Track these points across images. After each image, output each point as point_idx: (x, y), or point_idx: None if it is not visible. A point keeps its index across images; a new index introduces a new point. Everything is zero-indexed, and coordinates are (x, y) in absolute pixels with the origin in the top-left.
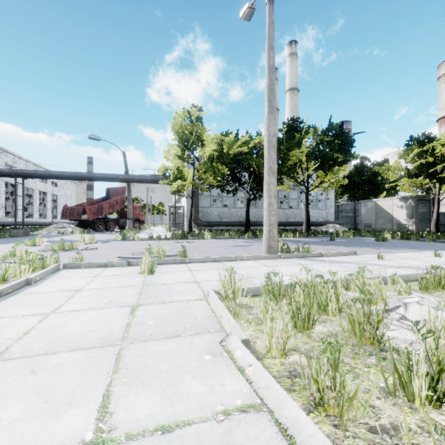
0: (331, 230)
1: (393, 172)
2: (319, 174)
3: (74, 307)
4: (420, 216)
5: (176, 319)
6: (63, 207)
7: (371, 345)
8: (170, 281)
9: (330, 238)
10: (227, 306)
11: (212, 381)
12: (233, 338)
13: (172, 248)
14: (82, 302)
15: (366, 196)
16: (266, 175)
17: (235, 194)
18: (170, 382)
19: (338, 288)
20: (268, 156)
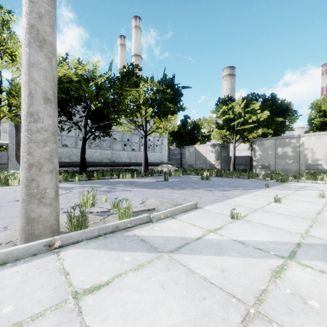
0: (165, 169)
1: (208, 124)
2: (155, 120)
3: None
4: (223, 158)
5: None
6: None
7: None
8: None
9: (164, 178)
10: None
11: None
12: None
13: None
14: None
15: (188, 144)
16: (23, 45)
17: (70, 131)
18: None
19: None
20: None
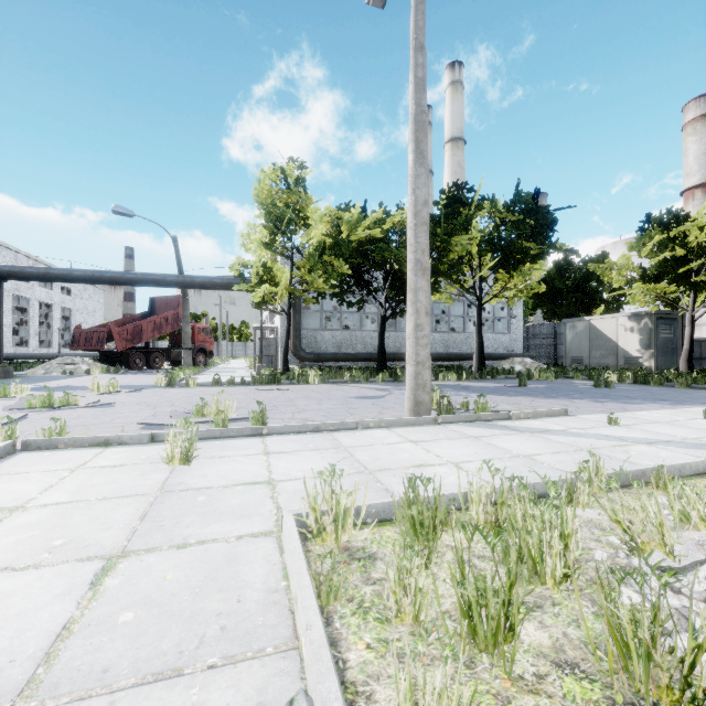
0: (518, 367)
1: (618, 274)
2: (499, 276)
3: None
4: (661, 345)
5: (191, 603)
6: (74, 329)
7: None
8: (219, 480)
9: (519, 382)
10: (311, 571)
11: None
12: None
13: (247, 402)
14: (0, 547)
15: (573, 312)
16: (411, 275)
17: (361, 308)
18: None
19: (566, 522)
20: (414, 240)
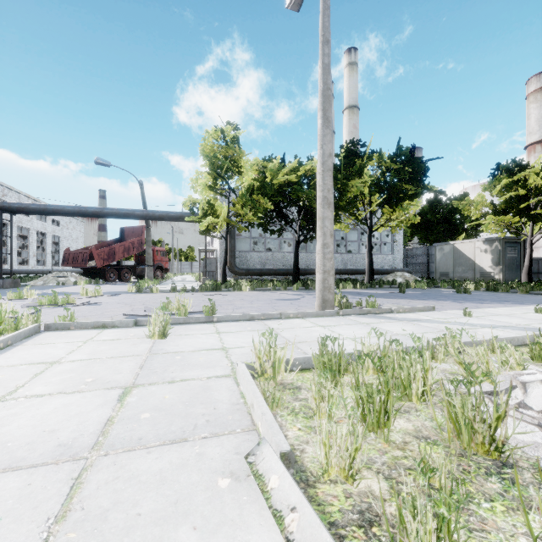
0: (399, 280)
1: (475, 208)
2: (385, 211)
3: (38, 390)
4: (508, 262)
5: (185, 409)
6: (65, 251)
7: (486, 455)
8: (188, 348)
9: (399, 289)
10: (261, 389)
11: (226, 536)
12: (266, 451)
13: (198, 302)
14: (52, 382)
15: (442, 238)
16: (320, 207)
17: (281, 235)
18: (152, 541)
19: (425, 361)
20: (322, 182)
